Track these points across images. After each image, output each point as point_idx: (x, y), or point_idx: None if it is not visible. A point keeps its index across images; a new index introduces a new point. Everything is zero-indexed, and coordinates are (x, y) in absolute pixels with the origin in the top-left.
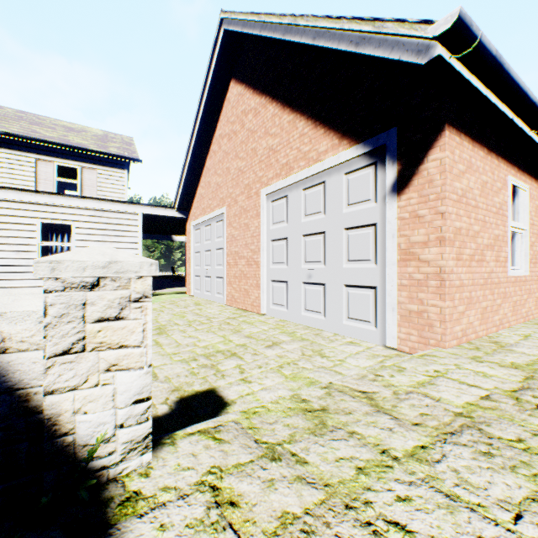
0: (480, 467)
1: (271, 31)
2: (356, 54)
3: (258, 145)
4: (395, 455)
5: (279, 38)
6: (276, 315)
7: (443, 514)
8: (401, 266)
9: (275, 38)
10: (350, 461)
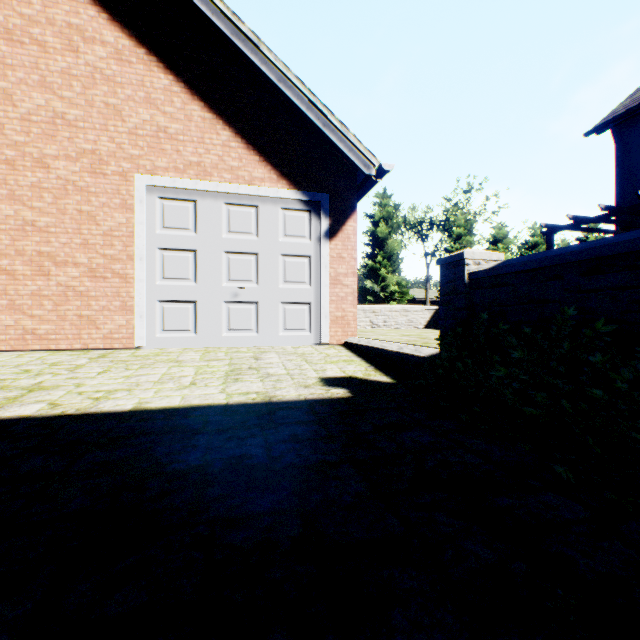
0: None
1: (207, 7)
2: (319, 129)
3: (128, 107)
4: None
5: (224, 30)
6: (173, 344)
7: None
8: (332, 288)
9: (215, 22)
10: None
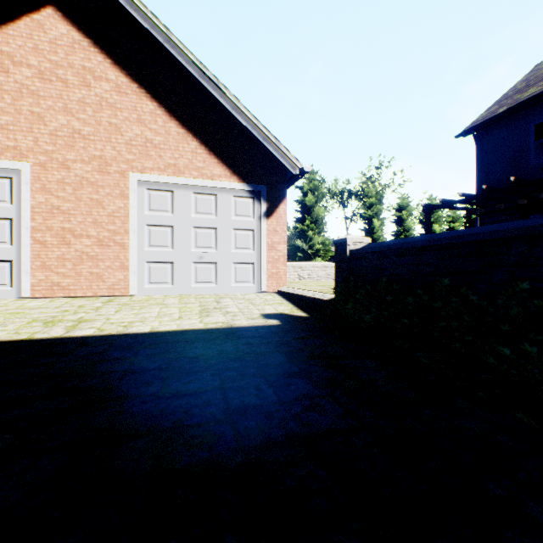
0: None
1: (182, 58)
2: (260, 142)
3: (125, 125)
4: None
5: (194, 74)
6: (157, 292)
7: None
8: (269, 252)
9: (187, 68)
10: None
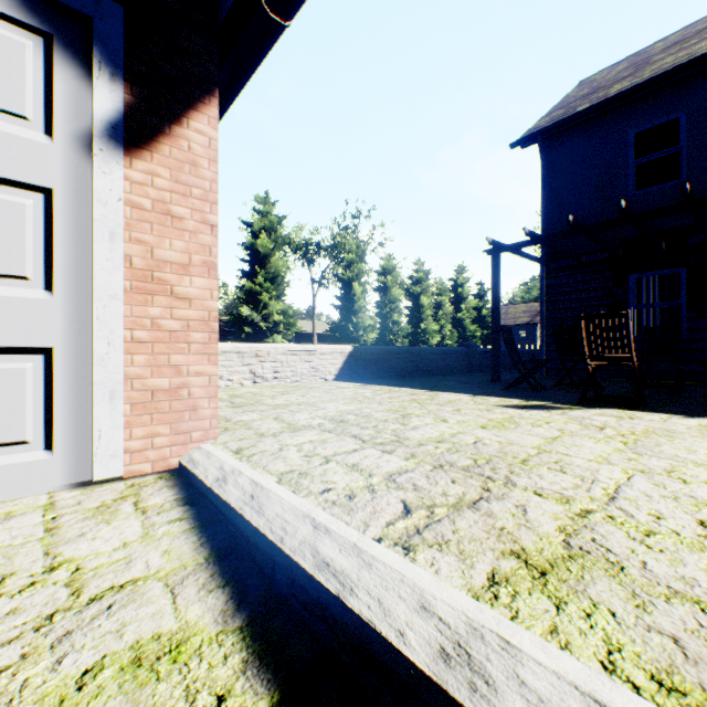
0: (542, 478)
1: None
2: None
3: None
4: (580, 510)
5: None
6: None
7: (644, 503)
8: (135, 302)
9: None
10: (642, 540)
